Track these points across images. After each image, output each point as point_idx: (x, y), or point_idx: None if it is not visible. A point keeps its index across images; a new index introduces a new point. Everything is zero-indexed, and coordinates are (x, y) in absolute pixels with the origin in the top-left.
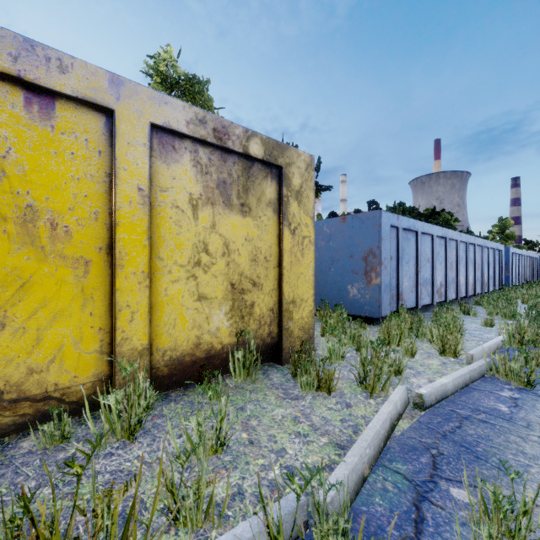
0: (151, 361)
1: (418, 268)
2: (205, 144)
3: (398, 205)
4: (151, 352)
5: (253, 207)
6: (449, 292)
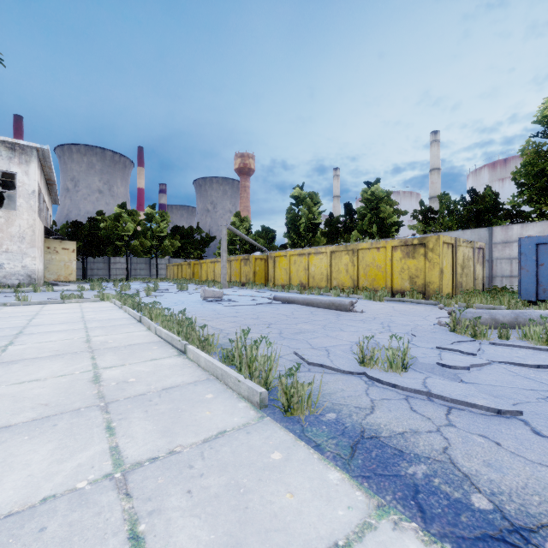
0: (392, 290)
1: None
2: (403, 245)
3: None
4: (392, 288)
5: (416, 257)
6: None
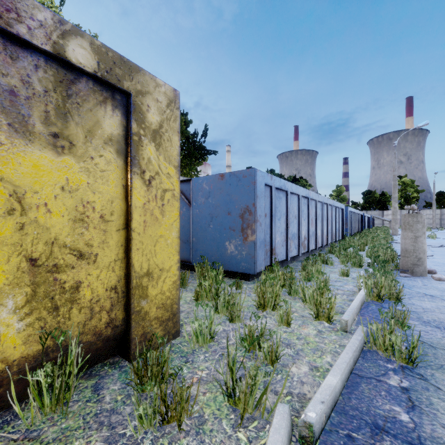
0: None
1: (287, 224)
2: None
3: (270, 172)
4: None
5: (78, 142)
6: (310, 243)
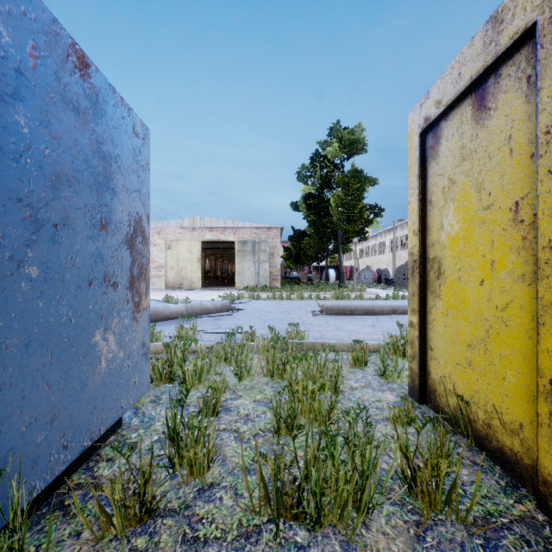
0: None
1: None
2: None
3: None
4: None
5: None
6: None
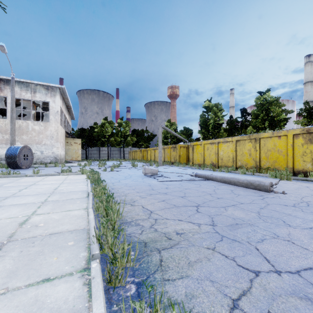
0: (293, 170)
1: None
2: (305, 133)
3: None
4: (293, 168)
5: None
6: None
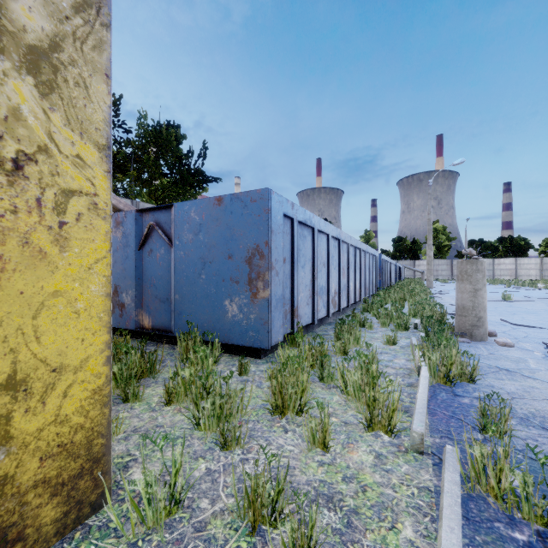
0: None
1: (314, 274)
2: None
3: None
4: None
5: None
6: (342, 300)
